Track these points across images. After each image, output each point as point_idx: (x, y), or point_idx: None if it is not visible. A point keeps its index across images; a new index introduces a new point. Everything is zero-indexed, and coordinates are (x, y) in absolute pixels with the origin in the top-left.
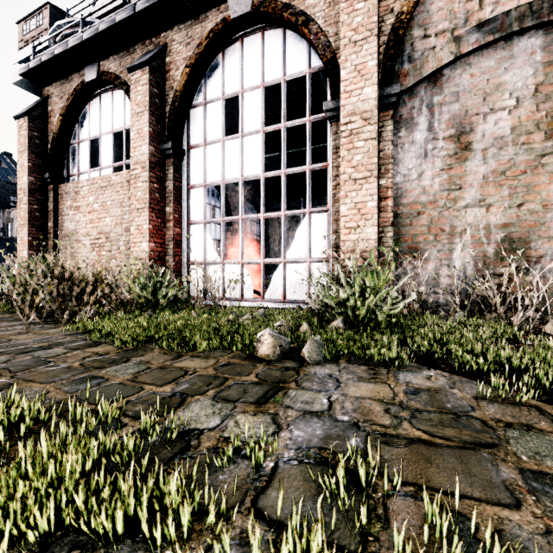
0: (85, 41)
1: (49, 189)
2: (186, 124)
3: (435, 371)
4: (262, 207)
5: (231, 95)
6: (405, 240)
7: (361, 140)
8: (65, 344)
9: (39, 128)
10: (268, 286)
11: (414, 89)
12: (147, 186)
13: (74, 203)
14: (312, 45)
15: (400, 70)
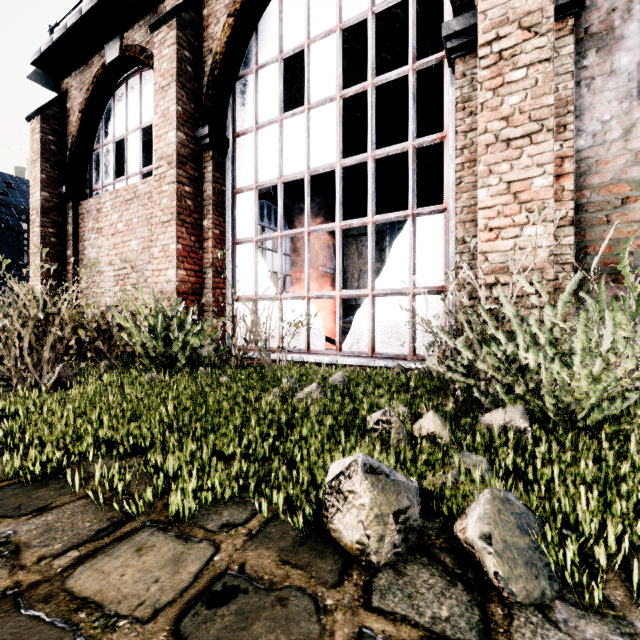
0: (100, 3)
1: (68, 208)
2: (230, 103)
3: None
4: (338, 213)
5: (292, 51)
6: (596, 251)
7: (520, 67)
8: None
9: (55, 130)
10: (345, 331)
11: None
12: (174, 188)
13: (96, 224)
14: None
15: None
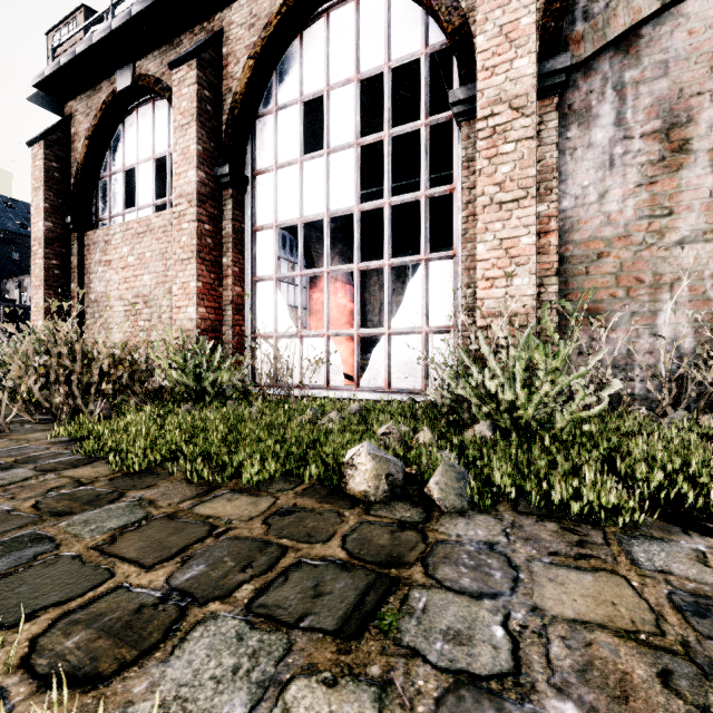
0: (114, 33)
1: (73, 239)
2: (249, 141)
3: (705, 541)
4: (356, 254)
5: (312, 95)
6: (578, 298)
7: (510, 141)
8: (39, 460)
9: (59, 157)
10: (365, 369)
11: (592, 62)
12: (194, 227)
13: (104, 256)
14: (430, 11)
15: (570, 33)
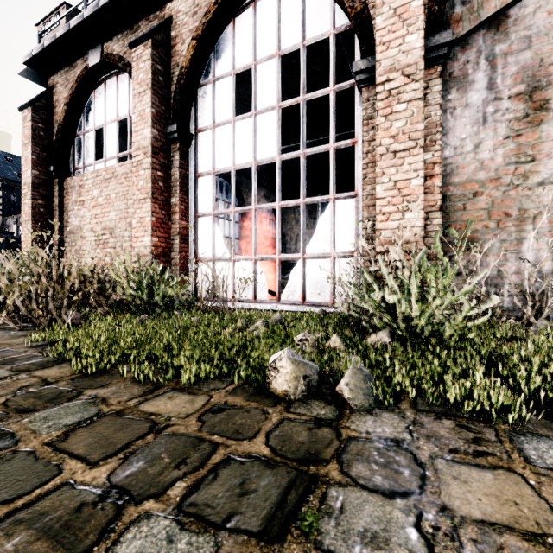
0: (86, 20)
1: (54, 184)
2: (193, 106)
3: None
4: (277, 195)
5: (242, 68)
6: (457, 229)
7: (402, 102)
8: (16, 362)
9: (43, 119)
10: (284, 286)
11: (468, 38)
12: (149, 173)
13: (79, 197)
14: None
15: (451, 15)
